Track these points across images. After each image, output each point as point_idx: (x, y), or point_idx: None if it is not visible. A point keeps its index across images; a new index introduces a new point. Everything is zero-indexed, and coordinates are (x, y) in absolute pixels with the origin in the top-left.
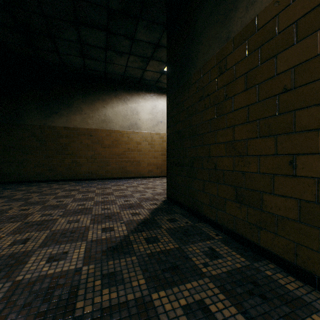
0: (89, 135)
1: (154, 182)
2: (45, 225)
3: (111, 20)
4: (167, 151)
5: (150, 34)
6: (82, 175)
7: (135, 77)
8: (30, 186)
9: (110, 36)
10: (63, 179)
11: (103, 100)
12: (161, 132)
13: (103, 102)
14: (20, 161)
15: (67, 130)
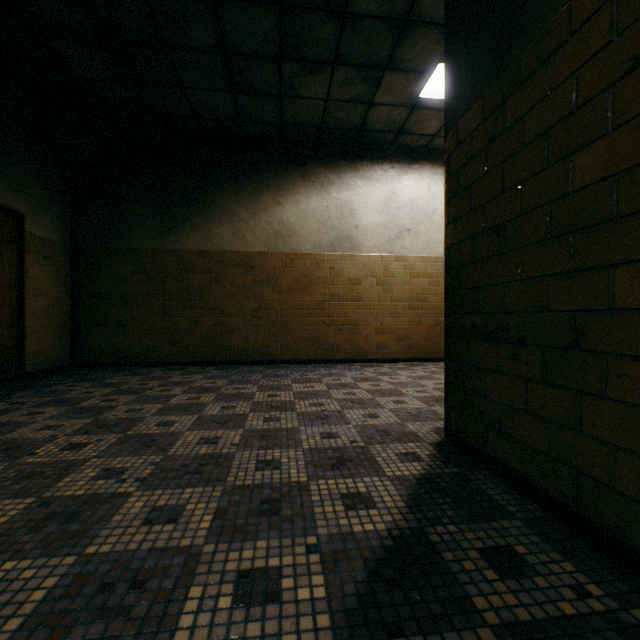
0: (247, 267)
1: (393, 376)
2: (81, 524)
3: None
4: (448, 295)
5: None
6: (234, 353)
7: (346, 128)
8: (130, 374)
9: (288, 19)
10: (196, 360)
11: (276, 188)
12: (407, 254)
13: (276, 193)
14: (118, 322)
15: (205, 258)
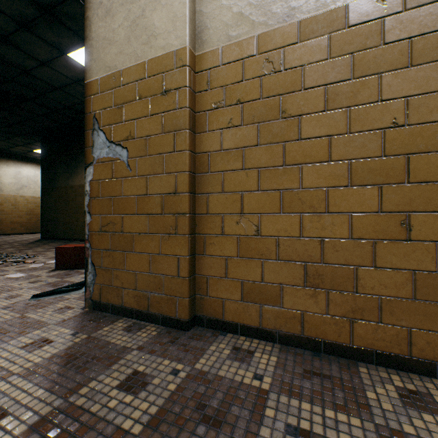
0: None
1: (23, 236)
2: None
3: None
4: (42, 215)
5: (26, 140)
6: None
7: None
8: None
9: None
10: None
11: None
12: (26, 195)
13: None
14: None
15: None
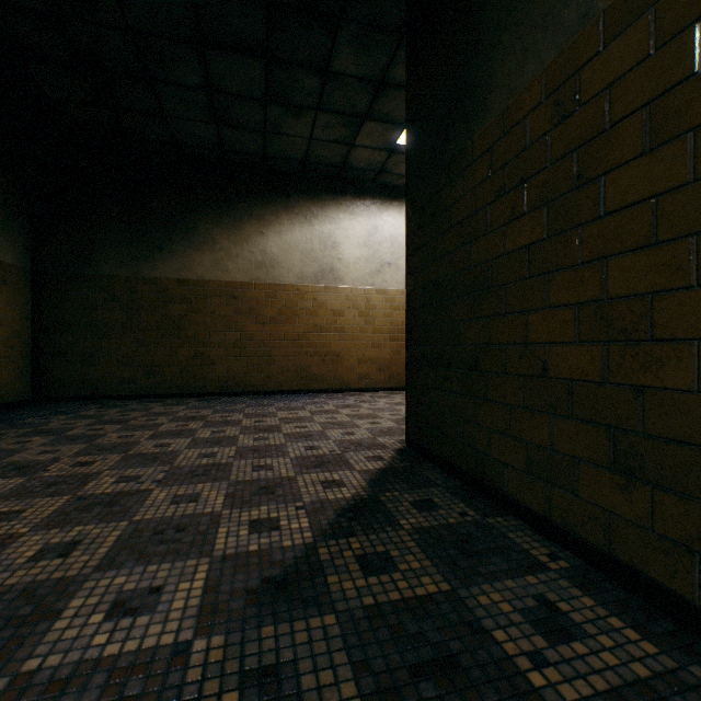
0: (229, 297)
1: (373, 403)
2: (121, 507)
3: (276, 29)
4: (408, 331)
5: (366, 58)
6: (215, 384)
7: (330, 164)
8: (106, 407)
9: (273, 70)
10: (175, 392)
11: (259, 218)
12: (388, 287)
13: (259, 223)
14: (87, 353)
15: (184, 287)
